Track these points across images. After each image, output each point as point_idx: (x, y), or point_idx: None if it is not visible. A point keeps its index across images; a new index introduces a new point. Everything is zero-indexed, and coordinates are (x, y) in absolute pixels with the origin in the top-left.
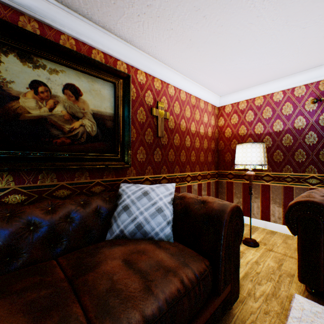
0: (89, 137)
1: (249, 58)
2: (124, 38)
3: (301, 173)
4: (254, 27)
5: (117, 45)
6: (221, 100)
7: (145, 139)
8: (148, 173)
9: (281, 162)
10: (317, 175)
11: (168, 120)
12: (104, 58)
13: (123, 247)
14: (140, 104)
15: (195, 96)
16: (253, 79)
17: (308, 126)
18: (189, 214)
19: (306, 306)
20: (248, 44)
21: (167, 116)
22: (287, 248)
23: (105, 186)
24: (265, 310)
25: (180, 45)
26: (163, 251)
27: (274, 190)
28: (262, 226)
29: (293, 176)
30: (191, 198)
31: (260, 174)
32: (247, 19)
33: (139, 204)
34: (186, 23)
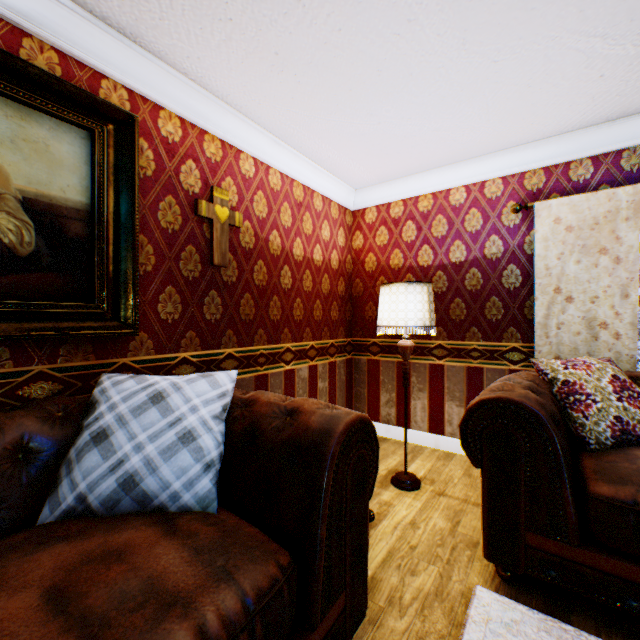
0: (12, 260)
1: (403, 114)
2: (117, 24)
3: (497, 342)
4: (406, 44)
5: (98, 40)
6: (359, 197)
7: (181, 269)
8: (188, 346)
9: (463, 321)
10: (521, 346)
11: (241, 229)
12: (60, 65)
13: (68, 546)
14: (167, 187)
15: (302, 184)
16: (414, 159)
17: (506, 255)
18: (259, 443)
19: (495, 610)
20: (398, 82)
21: (236, 221)
22: (471, 486)
23: (63, 382)
24: (419, 633)
25: (256, 63)
26: (178, 544)
27: (452, 375)
28: (432, 445)
29: (483, 348)
30: (267, 404)
31: (428, 344)
32: (389, 23)
33: (137, 426)
34: (261, 9)
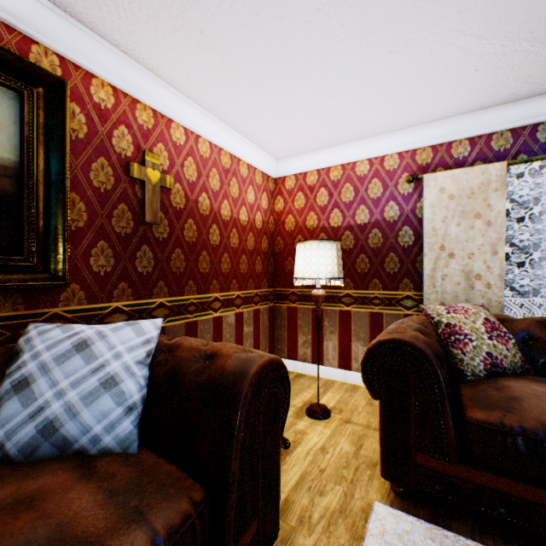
0: None
1: (315, 94)
2: None
3: (394, 291)
4: (316, 31)
5: (27, 6)
6: (280, 167)
7: (113, 226)
8: (120, 297)
9: (366, 273)
10: (413, 294)
11: (172, 191)
12: None
13: None
14: (99, 150)
15: (230, 153)
16: (326, 135)
17: (402, 218)
18: (179, 386)
19: (390, 522)
20: (310, 65)
21: (167, 183)
22: (372, 413)
23: None
24: None
25: (183, 39)
26: (94, 487)
27: (357, 319)
28: (341, 379)
29: (383, 297)
30: (188, 349)
31: (338, 293)
32: (301, 11)
33: (59, 373)
34: None
